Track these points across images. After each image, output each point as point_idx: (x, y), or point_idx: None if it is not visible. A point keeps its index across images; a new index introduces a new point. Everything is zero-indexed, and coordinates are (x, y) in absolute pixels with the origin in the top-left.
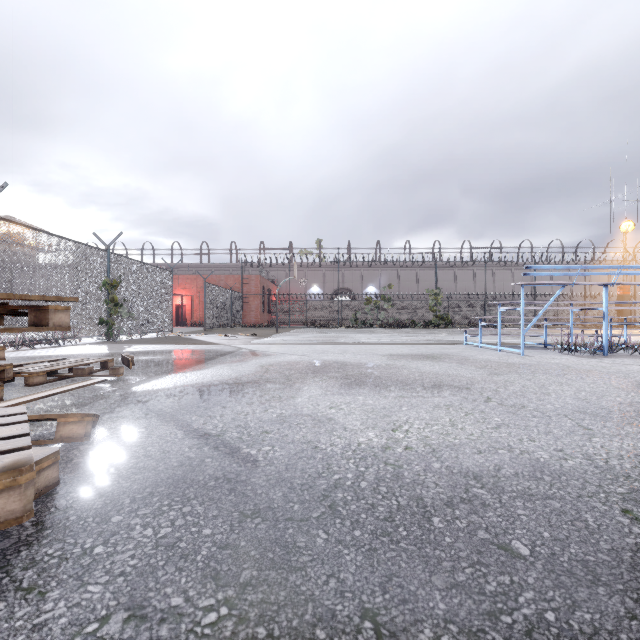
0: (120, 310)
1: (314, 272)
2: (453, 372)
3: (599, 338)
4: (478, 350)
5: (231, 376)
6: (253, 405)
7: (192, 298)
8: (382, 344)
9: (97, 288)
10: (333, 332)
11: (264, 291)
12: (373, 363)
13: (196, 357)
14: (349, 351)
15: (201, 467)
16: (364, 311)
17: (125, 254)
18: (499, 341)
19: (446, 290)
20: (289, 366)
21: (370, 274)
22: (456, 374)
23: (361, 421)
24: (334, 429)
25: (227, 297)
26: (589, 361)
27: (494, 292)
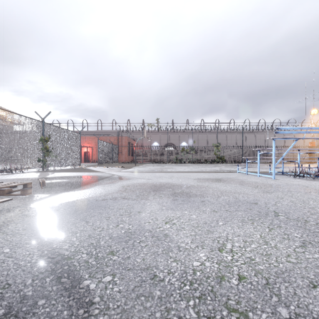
0: (50, 154)
1: (155, 135)
2: (240, 190)
3: (306, 169)
4: (246, 176)
5: (102, 194)
6: (109, 220)
7: (92, 148)
8: (192, 172)
9: (36, 142)
10: (165, 165)
11: (129, 144)
12: (189, 184)
13: (86, 180)
14: (174, 176)
15: (26, 318)
16: (180, 155)
17: (59, 126)
18: (258, 171)
19: (222, 144)
20: (139, 186)
21: (183, 136)
22: (243, 192)
23: (191, 238)
24: (170, 248)
25: (110, 147)
26: (315, 183)
27: (246, 145)
